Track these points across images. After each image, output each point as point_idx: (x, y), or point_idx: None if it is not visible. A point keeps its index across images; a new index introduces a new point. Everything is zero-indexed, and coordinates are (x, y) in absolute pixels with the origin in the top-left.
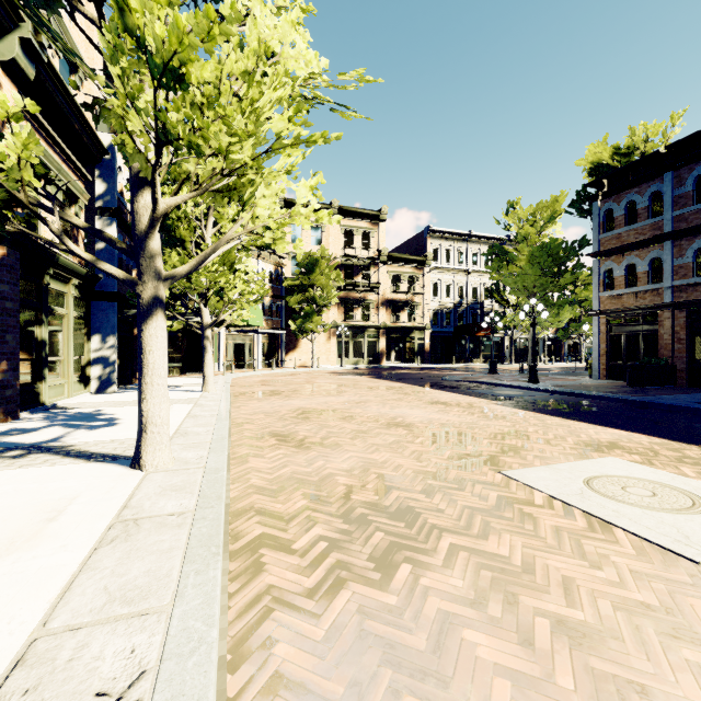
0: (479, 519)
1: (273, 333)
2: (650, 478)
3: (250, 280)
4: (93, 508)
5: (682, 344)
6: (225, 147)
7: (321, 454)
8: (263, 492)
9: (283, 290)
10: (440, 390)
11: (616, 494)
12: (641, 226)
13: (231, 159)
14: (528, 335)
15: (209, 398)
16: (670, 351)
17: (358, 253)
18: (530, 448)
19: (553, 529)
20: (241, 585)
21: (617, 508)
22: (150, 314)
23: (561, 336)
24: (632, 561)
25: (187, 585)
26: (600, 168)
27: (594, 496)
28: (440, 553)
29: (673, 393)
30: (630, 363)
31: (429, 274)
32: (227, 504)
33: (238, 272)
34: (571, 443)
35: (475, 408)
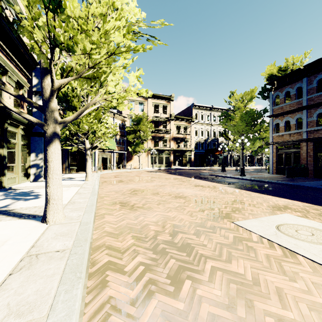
0: (225, 250)
1: (120, 152)
2: (308, 225)
3: (109, 127)
4: (15, 247)
5: (311, 158)
6: (89, 50)
7: (142, 213)
8: (111, 235)
9: (125, 132)
10: (199, 179)
11: (293, 234)
12: (292, 103)
13: (93, 58)
14: (239, 154)
15: (88, 184)
16: (306, 161)
17: (161, 115)
18: (246, 209)
19: (265, 256)
20: (93, 296)
21: (296, 243)
22: (51, 141)
23: (253, 154)
24: (311, 276)
25: (58, 301)
26: (272, 76)
27: (282, 236)
28: (206, 272)
29: (308, 181)
30: (287, 166)
31: (193, 125)
32: (91, 242)
33: (102, 122)
34: (265, 206)
35: (217, 188)
